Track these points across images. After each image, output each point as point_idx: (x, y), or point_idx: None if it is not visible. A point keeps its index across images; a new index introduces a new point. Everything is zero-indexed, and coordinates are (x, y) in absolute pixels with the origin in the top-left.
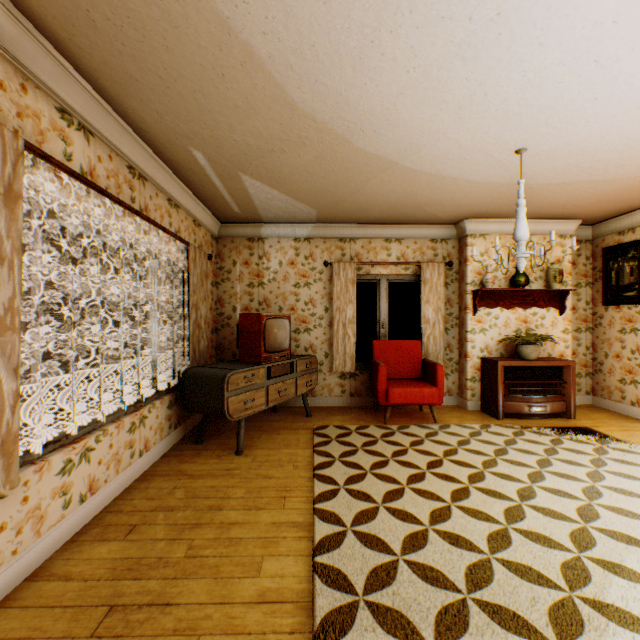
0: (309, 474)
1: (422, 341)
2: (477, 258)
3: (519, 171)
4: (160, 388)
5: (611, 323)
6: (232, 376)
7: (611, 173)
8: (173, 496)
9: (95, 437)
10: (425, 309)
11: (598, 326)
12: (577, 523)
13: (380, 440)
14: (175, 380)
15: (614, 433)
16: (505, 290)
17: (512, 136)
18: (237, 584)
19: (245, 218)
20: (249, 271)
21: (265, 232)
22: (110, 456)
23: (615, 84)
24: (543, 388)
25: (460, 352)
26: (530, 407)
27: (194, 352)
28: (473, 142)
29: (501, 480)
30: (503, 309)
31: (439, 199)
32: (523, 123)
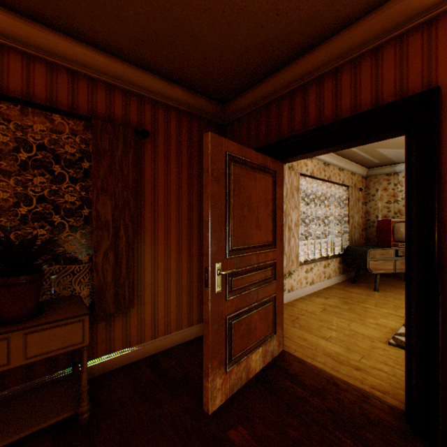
0: None
1: None
2: None
3: None
4: (334, 254)
5: None
6: (370, 251)
7: None
8: (341, 295)
9: (313, 264)
10: None
11: None
12: None
13: None
14: (341, 252)
15: None
16: None
17: None
18: (366, 318)
19: (382, 164)
20: (386, 194)
21: (398, 169)
22: (317, 273)
23: None
24: None
25: None
26: None
27: (350, 239)
28: None
29: None
30: None
31: None
32: None
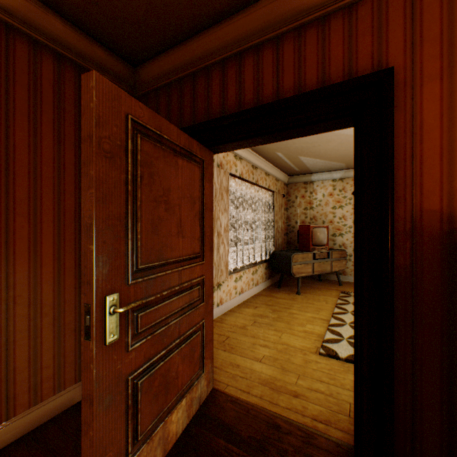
0: (333, 306)
1: None
2: None
3: None
4: (261, 259)
5: None
6: (294, 255)
7: None
8: (269, 302)
9: (242, 272)
10: None
11: None
12: None
13: None
14: (267, 257)
15: None
16: None
17: None
18: (295, 327)
19: (302, 172)
20: (304, 201)
21: (313, 178)
22: (246, 281)
23: None
24: None
25: None
26: None
27: (275, 244)
28: None
29: None
30: None
31: None
32: None
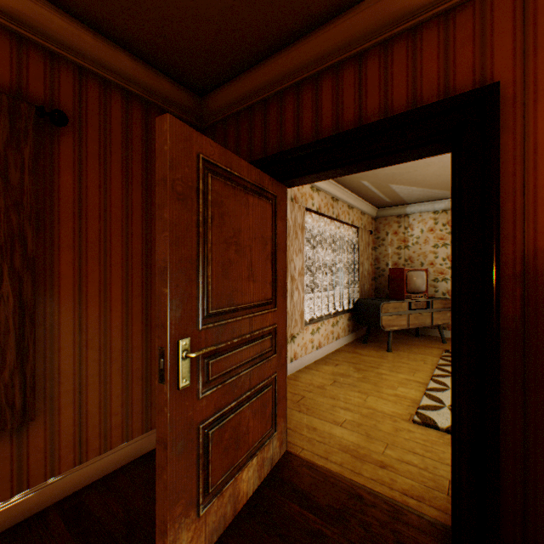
0: (433, 367)
1: None
2: None
3: None
4: (343, 309)
5: None
6: (383, 304)
7: None
8: (352, 359)
9: (320, 323)
10: None
11: None
12: None
13: None
14: (350, 306)
15: None
16: None
17: None
18: (384, 389)
19: (393, 203)
20: (397, 238)
21: (409, 210)
22: (325, 334)
23: None
24: None
25: None
26: None
27: (361, 291)
28: None
29: None
30: None
31: None
32: None
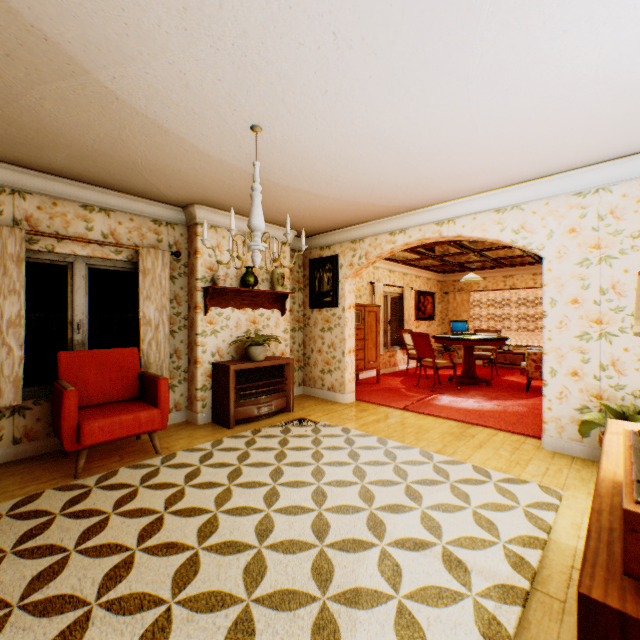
0: None
1: (142, 348)
2: (209, 251)
3: (254, 157)
4: None
5: (316, 323)
6: None
7: (324, 189)
8: None
9: None
10: (146, 307)
11: (308, 326)
12: (315, 546)
13: (61, 516)
14: None
15: (322, 419)
16: (237, 289)
17: (250, 101)
18: None
19: None
20: None
21: None
22: None
23: (344, 81)
24: (271, 387)
25: (191, 358)
26: (260, 409)
27: None
28: (205, 87)
29: (238, 518)
30: (235, 309)
31: (163, 165)
32: (262, 87)
